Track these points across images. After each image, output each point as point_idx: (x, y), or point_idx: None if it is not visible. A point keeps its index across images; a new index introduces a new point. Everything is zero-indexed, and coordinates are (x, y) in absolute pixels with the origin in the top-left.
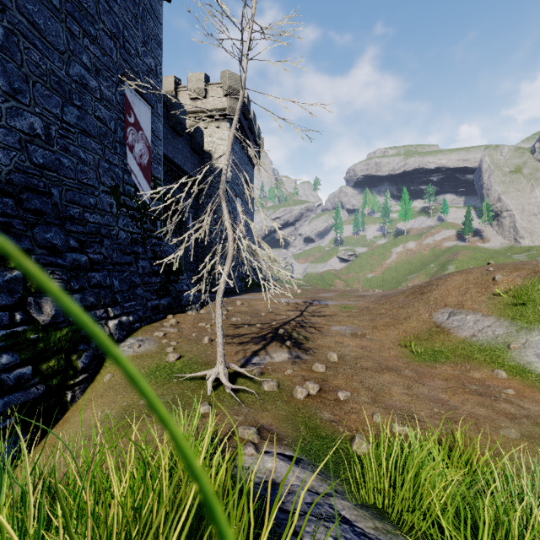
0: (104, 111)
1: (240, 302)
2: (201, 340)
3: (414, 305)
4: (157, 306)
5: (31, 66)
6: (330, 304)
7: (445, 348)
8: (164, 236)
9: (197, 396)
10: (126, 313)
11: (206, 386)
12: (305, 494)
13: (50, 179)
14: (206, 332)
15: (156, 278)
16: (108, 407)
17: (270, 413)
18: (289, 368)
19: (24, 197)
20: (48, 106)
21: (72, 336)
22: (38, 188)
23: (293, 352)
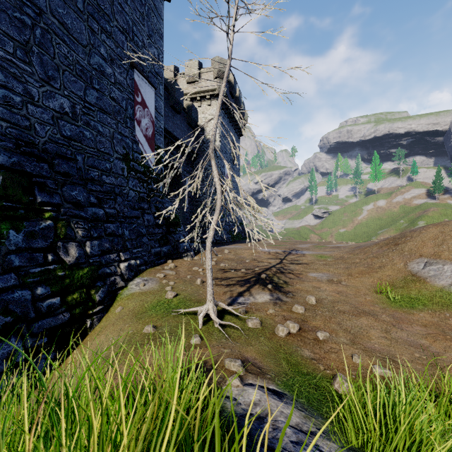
0: (117, 93)
1: (228, 251)
2: (194, 281)
3: (388, 255)
4: (159, 253)
5: (61, 57)
6: (307, 253)
7: (421, 295)
8: (166, 197)
9: (190, 328)
10: (135, 257)
11: (197, 320)
12: (290, 431)
13: (75, 148)
14: (198, 274)
15: (158, 229)
16: (117, 334)
17: (254, 347)
18: (271, 308)
19: (55, 163)
20: (74, 90)
21: (92, 274)
22: (66, 155)
23: (274, 294)
